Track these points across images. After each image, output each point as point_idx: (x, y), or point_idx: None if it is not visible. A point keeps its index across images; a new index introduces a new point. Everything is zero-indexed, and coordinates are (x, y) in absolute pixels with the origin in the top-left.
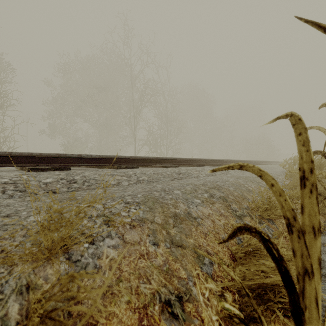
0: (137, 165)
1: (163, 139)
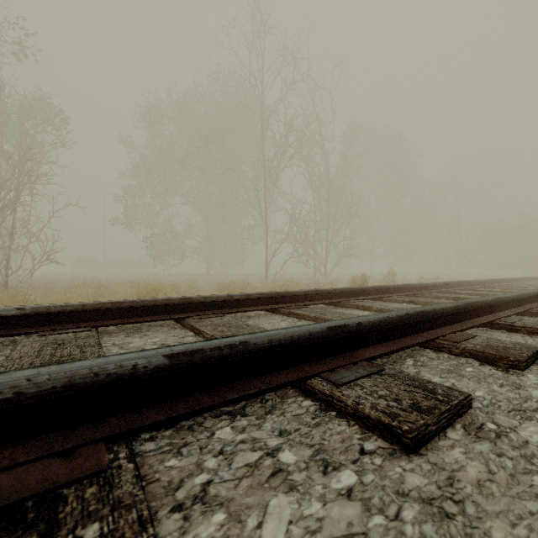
0: (218, 405)
1: (321, 230)
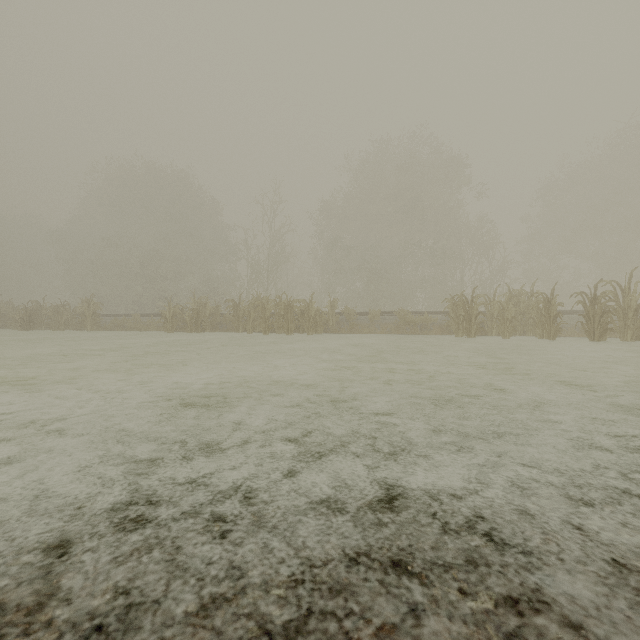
0: None
1: None
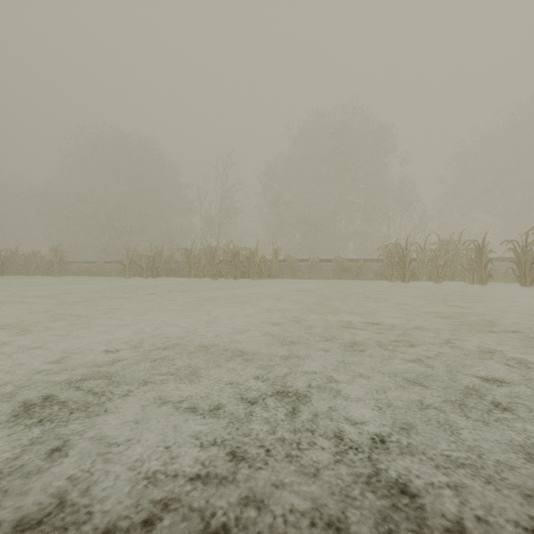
0: None
1: None
